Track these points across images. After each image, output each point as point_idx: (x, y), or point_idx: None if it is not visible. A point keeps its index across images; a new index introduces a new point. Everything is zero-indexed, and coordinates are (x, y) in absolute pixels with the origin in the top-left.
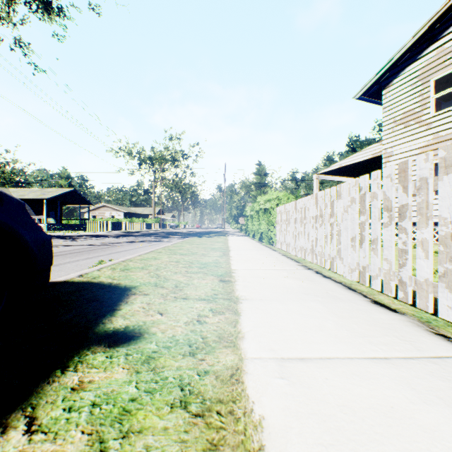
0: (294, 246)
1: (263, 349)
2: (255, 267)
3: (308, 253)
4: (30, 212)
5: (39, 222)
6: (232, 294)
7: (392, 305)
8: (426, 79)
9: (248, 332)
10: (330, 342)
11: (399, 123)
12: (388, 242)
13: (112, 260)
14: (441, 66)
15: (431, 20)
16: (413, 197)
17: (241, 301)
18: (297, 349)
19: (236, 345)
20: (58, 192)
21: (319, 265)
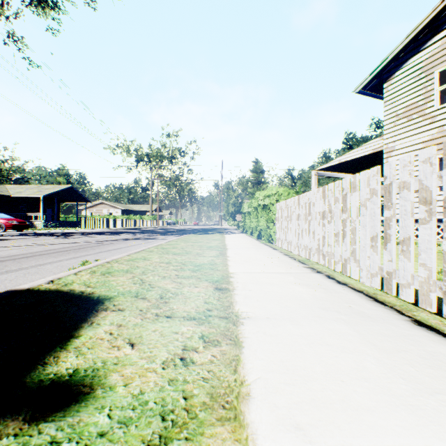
0: (297, 244)
1: (284, 427)
2: (256, 269)
3: (313, 252)
4: (26, 209)
5: (37, 219)
6: (230, 309)
7: (444, 328)
8: (431, 71)
9: (256, 384)
10: (388, 406)
11: (401, 117)
12: (427, 243)
13: (98, 261)
14: (445, 56)
15: (436, 9)
16: (416, 193)
17: (243, 322)
18: (340, 427)
19: (238, 417)
20: (55, 189)
21: (328, 266)
